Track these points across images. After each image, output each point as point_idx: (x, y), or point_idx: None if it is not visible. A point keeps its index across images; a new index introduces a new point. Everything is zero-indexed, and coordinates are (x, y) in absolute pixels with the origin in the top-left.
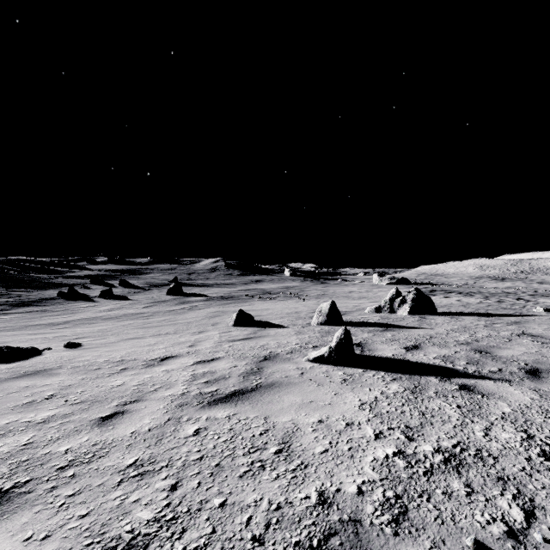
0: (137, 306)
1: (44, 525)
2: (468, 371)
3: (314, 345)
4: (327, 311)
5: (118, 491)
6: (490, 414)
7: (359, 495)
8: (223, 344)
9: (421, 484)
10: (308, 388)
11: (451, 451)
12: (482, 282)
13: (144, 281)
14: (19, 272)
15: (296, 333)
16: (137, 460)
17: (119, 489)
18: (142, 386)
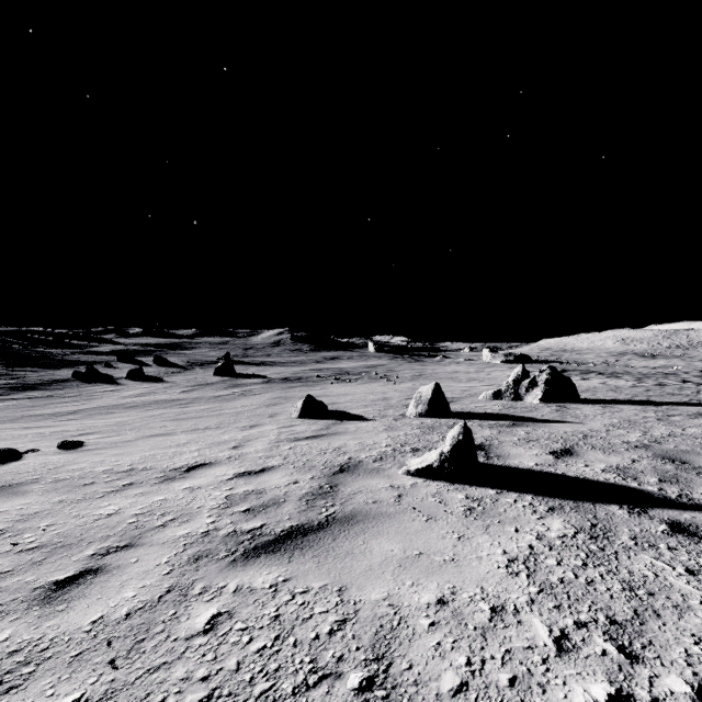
0: (174, 390)
1: None
2: (670, 495)
3: (414, 448)
4: (429, 397)
5: None
6: None
7: None
8: (281, 444)
9: None
10: (411, 524)
11: None
12: (627, 359)
13: (187, 358)
14: (25, 347)
15: (387, 429)
16: (76, 701)
17: None
18: (145, 516)
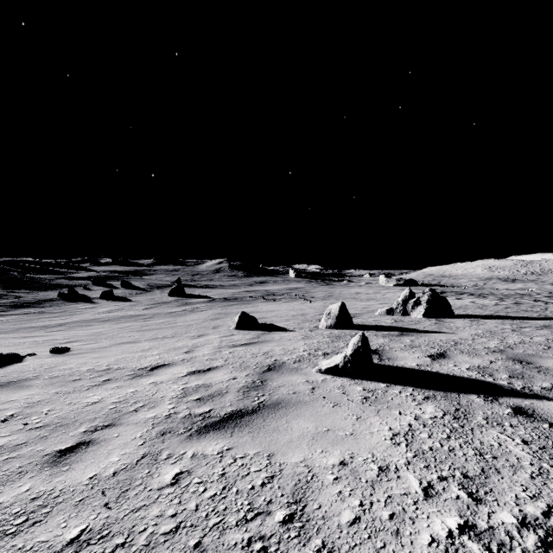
0: (138, 307)
1: None
2: (516, 388)
3: (325, 352)
4: (337, 313)
5: None
6: None
7: None
8: (222, 350)
9: None
10: (321, 409)
11: (545, 525)
12: (492, 283)
13: (147, 282)
14: (20, 273)
15: (304, 338)
16: (83, 530)
17: None
18: (121, 404)
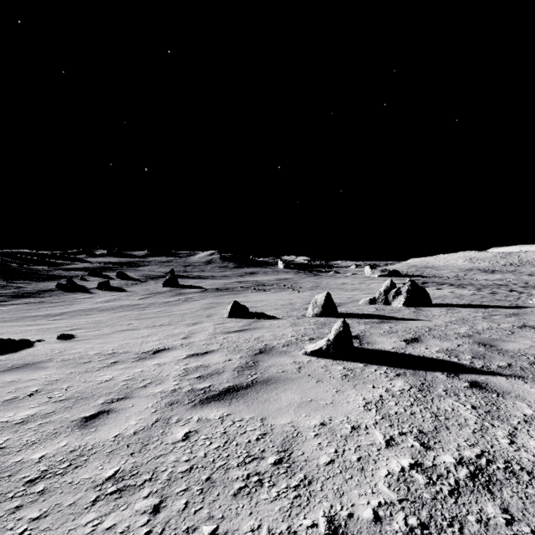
0: (134, 297)
1: None
2: (476, 366)
3: (311, 338)
4: (323, 303)
5: (91, 514)
6: (510, 417)
7: (376, 523)
8: (217, 336)
9: (449, 507)
10: (306, 384)
11: (476, 463)
12: (472, 274)
13: (141, 273)
14: (19, 265)
15: (292, 325)
16: (117, 471)
17: (93, 510)
18: (131, 381)
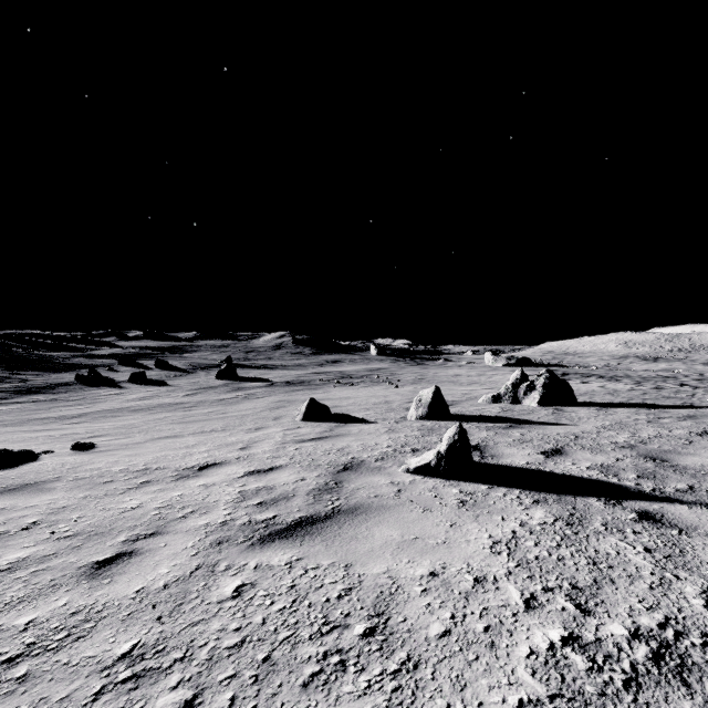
0: (177, 394)
1: None
2: (644, 489)
3: (414, 449)
4: (430, 401)
5: None
6: (702, 564)
7: None
8: (286, 445)
9: None
10: (409, 514)
11: (660, 637)
12: (628, 363)
13: (188, 361)
14: (26, 350)
15: (388, 431)
16: (135, 645)
17: None
18: (166, 509)
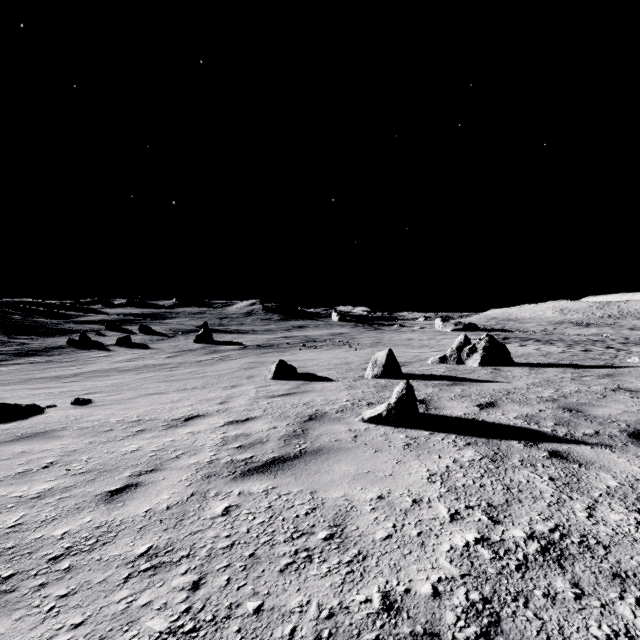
0: (160, 356)
1: (24, 638)
2: (558, 434)
3: (369, 402)
4: (384, 362)
5: (123, 591)
6: (592, 489)
7: (435, 598)
8: (259, 400)
9: (514, 582)
10: (363, 454)
11: (549, 538)
12: (563, 328)
13: (169, 327)
14: (22, 317)
15: (347, 388)
16: (150, 547)
17: (126, 587)
18: (161, 452)
